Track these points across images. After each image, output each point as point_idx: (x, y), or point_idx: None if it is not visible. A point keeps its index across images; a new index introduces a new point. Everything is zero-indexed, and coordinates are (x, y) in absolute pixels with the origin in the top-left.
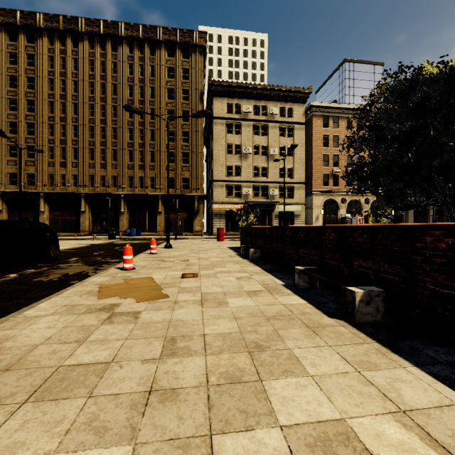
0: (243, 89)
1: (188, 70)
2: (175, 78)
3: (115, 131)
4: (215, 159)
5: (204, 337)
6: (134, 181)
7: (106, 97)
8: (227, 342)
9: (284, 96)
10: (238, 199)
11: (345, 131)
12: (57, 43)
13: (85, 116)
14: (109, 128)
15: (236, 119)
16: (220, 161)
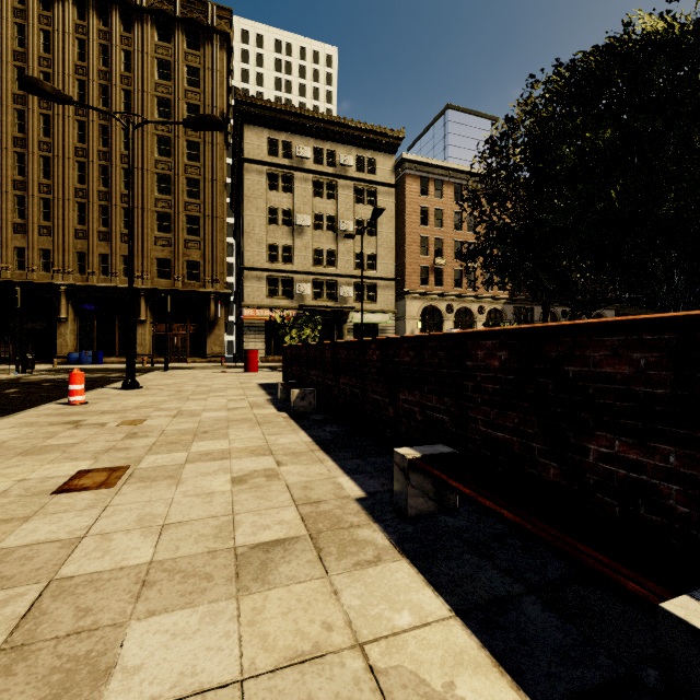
0: (296, 118)
1: (197, 71)
2: (172, 81)
3: (47, 164)
4: (248, 232)
5: None
6: (88, 262)
7: (26, 94)
8: None
9: (362, 138)
10: (288, 301)
11: (451, 204)
12: None
13: None
14: (33, 156)
15: (284, 167)
16: (255, 236)
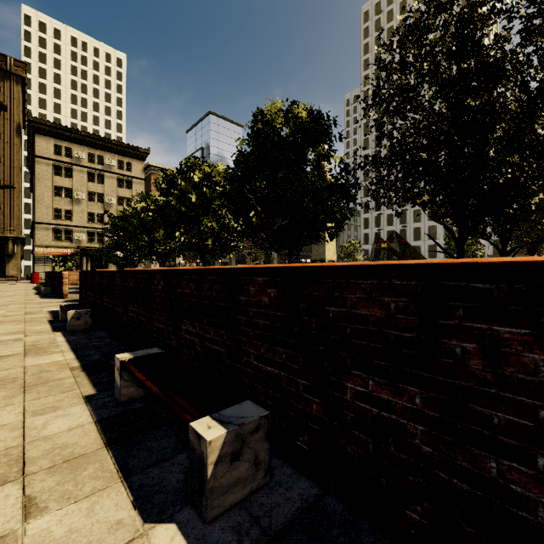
0: (75, 135)
1: None
2: None
3: None
4: (39, 200)
5: None
6: None
7: None
8: None
9: (122, 150)
10: (69, 243)
11: None
12: None
13: None
14: None
15: (66, 163)
16: (44, 203)
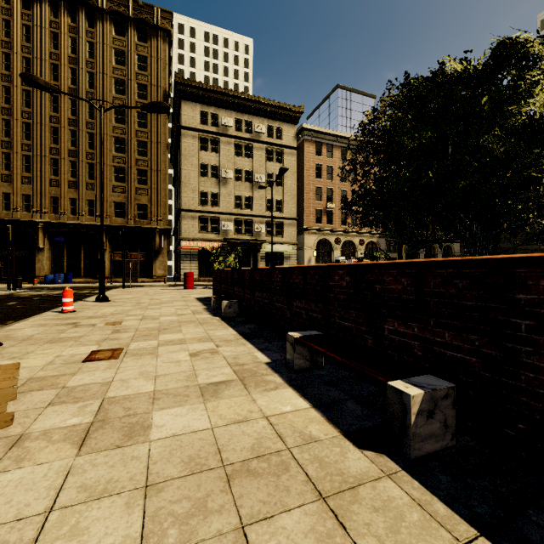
0: (221, 96)
1: (145, 59)
2: (126, 66)
3: (28, 129)
4: (185, 182)
5: None
6: (60, 204)
7: (11, 74)
8: None
9: (271, 112)
10: (215, 235)
11: (339, 162)
12: None
13: None
14: (17, 122)
15: (212, 133)
16: (190, 185)
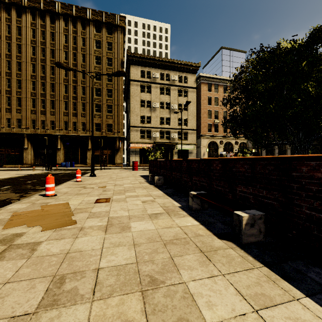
0: (152, 61)
1: (111, 44)
2: (101, 49)
3: (53, 86)
4: (132, 111)
5: (97, 272)
6: (68, 125)
7: (45, 59)
8: (120, 278)
9: (181, 68)
10: (149, 140)
11: (222, 95)
12: (3, 12)
13: (28, 72)
14: (48, 83)
15: (147, 82)
16: (135, 112)
